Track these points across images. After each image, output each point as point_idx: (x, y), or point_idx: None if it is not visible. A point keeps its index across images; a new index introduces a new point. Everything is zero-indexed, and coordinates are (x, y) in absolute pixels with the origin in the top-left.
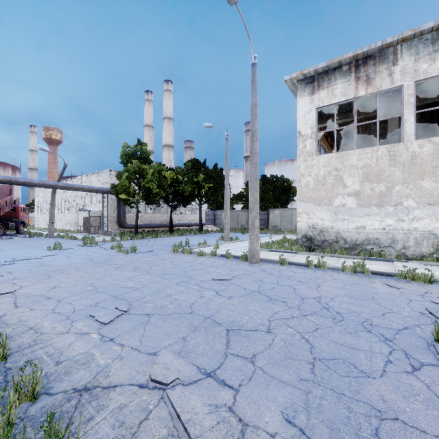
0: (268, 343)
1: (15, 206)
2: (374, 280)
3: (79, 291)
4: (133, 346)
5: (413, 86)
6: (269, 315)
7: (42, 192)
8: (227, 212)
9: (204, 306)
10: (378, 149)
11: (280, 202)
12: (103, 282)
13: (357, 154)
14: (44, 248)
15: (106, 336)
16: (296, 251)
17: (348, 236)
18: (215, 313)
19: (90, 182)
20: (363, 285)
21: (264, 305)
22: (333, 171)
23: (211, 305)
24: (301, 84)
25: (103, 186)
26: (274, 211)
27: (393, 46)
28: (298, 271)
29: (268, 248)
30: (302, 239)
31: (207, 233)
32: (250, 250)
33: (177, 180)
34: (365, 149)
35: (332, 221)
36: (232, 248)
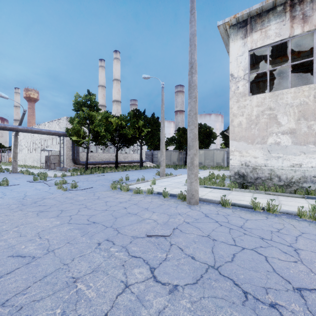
0: None
1: None
2: None
3: None
4: None
5: None
6: None
7: None
8: (163, 151)
9: None
10: None
11: (203, 144)
12: None
13: (293, 93)
14: None
15: None
16: (230, 188)
17: (283, 173)
18: None
19: (51, 127)
20: None
21: None
22: (267, 110)
23: None
24: (233, 29)
25: (61, 130)
26: (199, 151)
27: None
28: (248, 217)
29: (201, 184)
30: (235, 176)
31: (146, 169)
32: (188, 189)
33: (121, 125)
34: (301, 87)
35: (265, 159)
36: (168, 184)
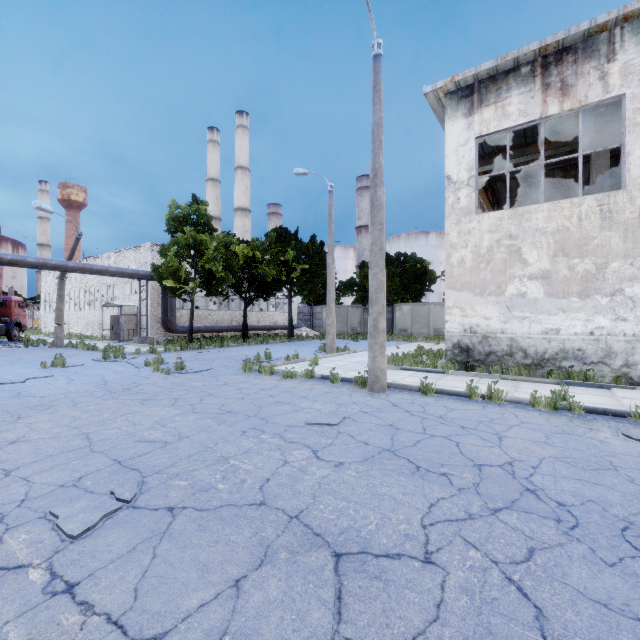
0: (433, 602)
1: (5, 299)
2: (595, 424)
3: (55, 451)
4: (112, 613)
5: None
6: (421, 510)
7: (51, 278)
8: (331, 307)
9: (288, 486)
10: (582, 202)
11: (410, 293)
12: (108, 431)
13: (546, 211)
14: (38, 365)
15: (62, 576)
16: (444, 370)
17: (531, 345)
18: (309, 504)
19: (121, 262)
20: (580, 435)
21: (407, 484)
22: (505, 240)
23: (303, 484)
24: (451, 99)
25: (142, 268)
26: (401, 307)
27: (607, 31)
28: (455, 406)
29: (397, 365)
30: (454, 350)
31: (300, 340)
32: (370, 368)
33: (254, 258)
34: (559, 202)
35: (503, 320)
36: (340, 365)
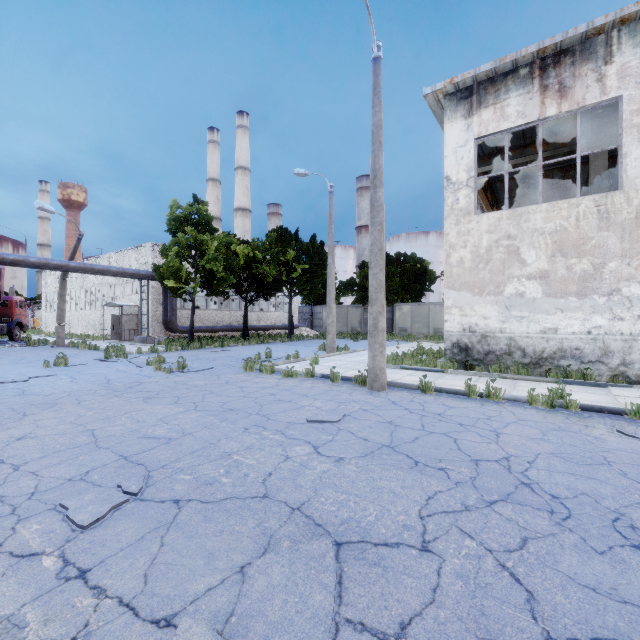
0: (430, 587)
1: (7, 299)
2: (590, 421)
3: (62, 447)
4: (124, 596)
5: (639, 97)
6: (418, 502)
7: (52, 278)
8: (331, 307)
9: (289, 480)
10: (580, 203)
11: (410, 293)
12: (112, 427)
13: (544, 211)
14: (41, 364)
15: (74, 563)
16: (443, 369)
17: (529, 344)
18: (310, 497)
19: (122, 262)
20: (575, 431)
21: (406, 478)
22: (504, 240)
23: (304, 478)
24: (450, 101)
25: (142, 268)
26: (401, 307)
27: (605, 33)
28: (454, 404)
29: (397, 364)
30: (453, 350)
31: (301, 340)
32: (370, 367)
33: (254, 258)
34: (557, 202)
35: (501, 320)
36: (340, 364)
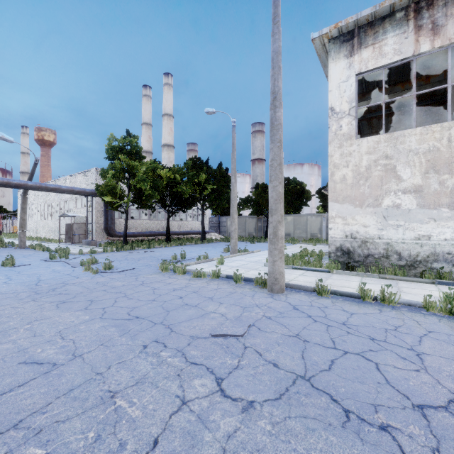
0: None
1: None
2: None
3: None
4: None
5: None
6: None
7: None
8: (234, 217)
9: None
10: (452, 126)
11: (292, 207)
12: (0, 346)
13: (418, 134)
14: None
15: None
16: (329, 269)
17: (404, 249)
18: None
19: (74, 183)
20: None
21: (343, 453)
22: (382, 160)
23: None
24: (334, 44)
25: (89, 187)
26: (286, 217)
27: None
28: (353, 309)
29: (289, 264)
30: (336, 253)
31: (210, 242)
32: (270, 271)
33: (174, 180)
34: (430, 126)
35: (380, 228)
36: (241, 264)
